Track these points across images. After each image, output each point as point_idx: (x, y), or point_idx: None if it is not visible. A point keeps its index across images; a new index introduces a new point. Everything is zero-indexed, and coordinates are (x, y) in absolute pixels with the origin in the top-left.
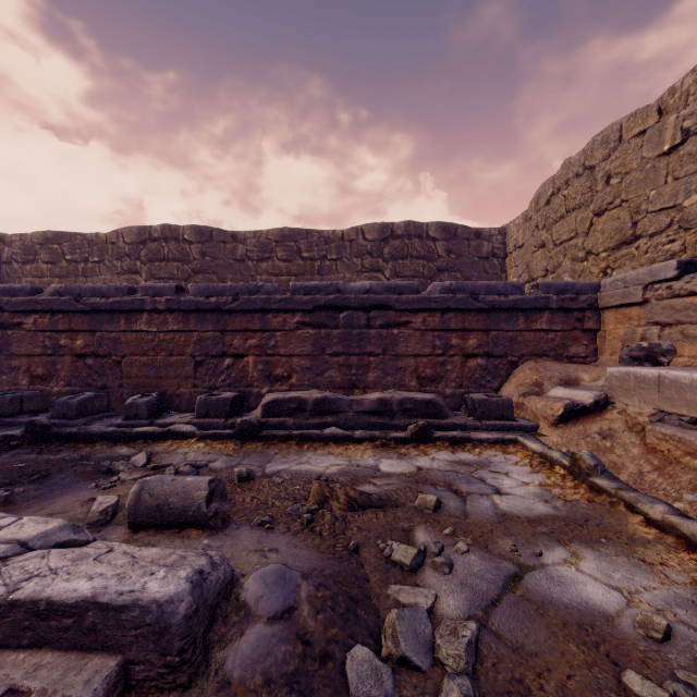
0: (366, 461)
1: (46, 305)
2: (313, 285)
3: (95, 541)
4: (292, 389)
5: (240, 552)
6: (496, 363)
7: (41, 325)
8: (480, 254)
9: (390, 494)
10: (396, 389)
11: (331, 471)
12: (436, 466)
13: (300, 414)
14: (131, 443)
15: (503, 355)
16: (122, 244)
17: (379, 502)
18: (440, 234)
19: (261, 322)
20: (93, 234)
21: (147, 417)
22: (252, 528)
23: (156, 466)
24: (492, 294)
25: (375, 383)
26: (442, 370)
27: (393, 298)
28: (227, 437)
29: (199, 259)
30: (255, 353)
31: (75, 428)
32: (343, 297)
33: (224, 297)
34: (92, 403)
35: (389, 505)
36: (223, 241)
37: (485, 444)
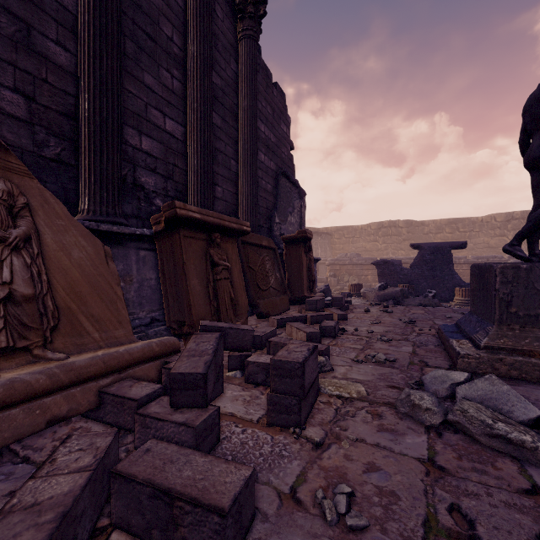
0: None
1: None
2: None
3: None
4: None
5: None
6: None
7: None
8: None
9: None
10: None
11: None
12: None
13: None
14: None
15: None
16: (370, 230)
17: None
18: None
19: None
20: (356, 226)
21: None
22: None
23: None
24: None
25: None
26: None
27: None
28: None
29: (406, 235)
30: None
31: None
32: None
33: (483, 260)
34: None
35: None
36: (417, 226)
37: None
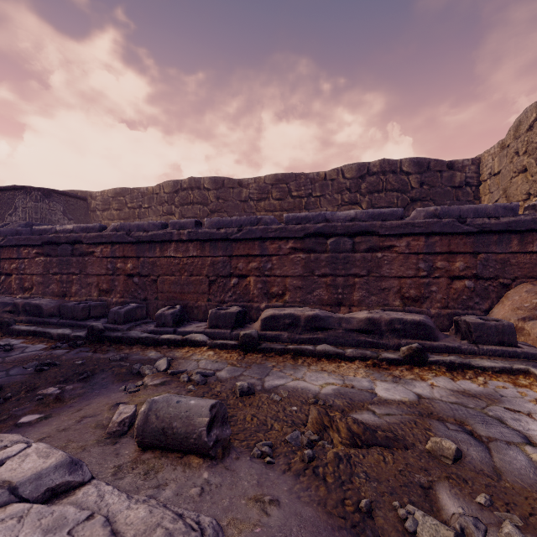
0: (360, 382)
1: (108, 238)
2: (303, 216)
3: (90, 482)
4: (285, 305)
5: (238, 499)
6: (485, 285)
7: (105, 253)
8: (453, 183)
9: (394, 429)
10: (380, 307)
11: (326, 390)
12: (437, 395)
13: (293, 329)
14: (158, 348)
15: (493, 277)
16: (163, 194)
17: (385, 441)
18: (413, 169)
19: (260, 249)
20: (144, 188)
21: (172, 325)
22: (251, 460)
23: (173, 372)
24: (481, 217)
25: (359, 302)
26: (426, 291)
27: (377, 225)
28: (231, 347)
29: (215, 202)
30: (255, 274)
31: (120, 333)
32: (330, 225)
33: (231, 229)
34: (134, 312)
35: (396, 446)
36: (232, 187)
37: (488, 373)
